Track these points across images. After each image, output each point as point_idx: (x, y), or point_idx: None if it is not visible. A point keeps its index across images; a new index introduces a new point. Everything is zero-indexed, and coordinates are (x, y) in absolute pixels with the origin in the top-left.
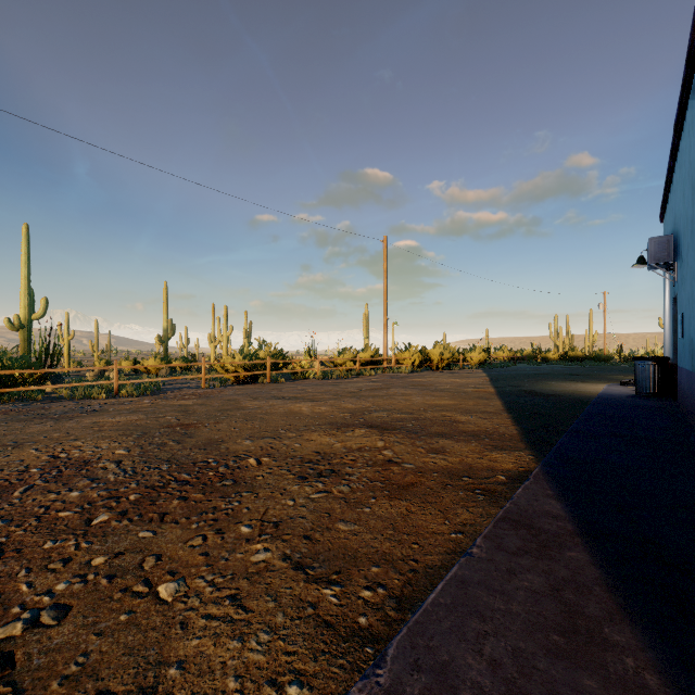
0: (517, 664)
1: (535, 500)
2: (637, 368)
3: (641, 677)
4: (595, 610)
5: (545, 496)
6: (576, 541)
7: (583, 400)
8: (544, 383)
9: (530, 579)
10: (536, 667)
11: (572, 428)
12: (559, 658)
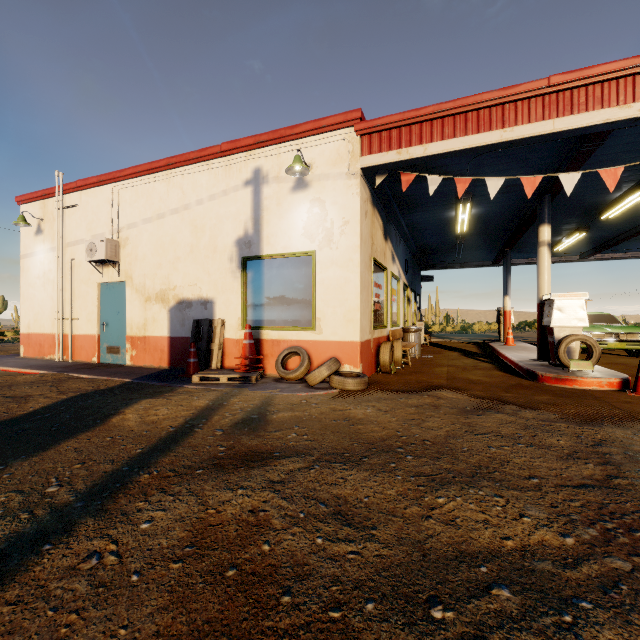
0: None
1: None
2: None
3: None
4: None
5: None
6: None
7: None
8: None
9: None
10: None
11: None
12: None
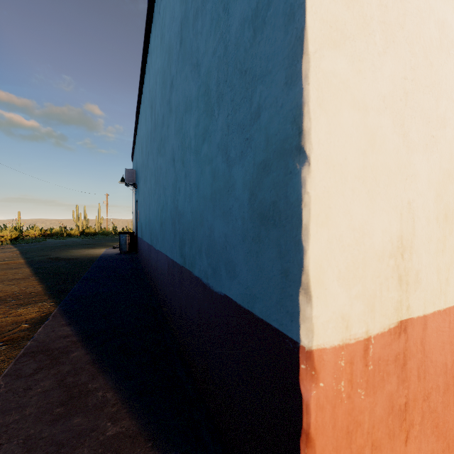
0: (27, 446)
1: (53, 331)
2: (121, 238)
3: (105, 397)
4: (85, 378)
5: (60, 326)
6: (78, 345)
7: (92, 259)
8: (67, 251)
9: (43, 385)
10: (43, 437)
11: (83, 278)
12: (60, 420)
